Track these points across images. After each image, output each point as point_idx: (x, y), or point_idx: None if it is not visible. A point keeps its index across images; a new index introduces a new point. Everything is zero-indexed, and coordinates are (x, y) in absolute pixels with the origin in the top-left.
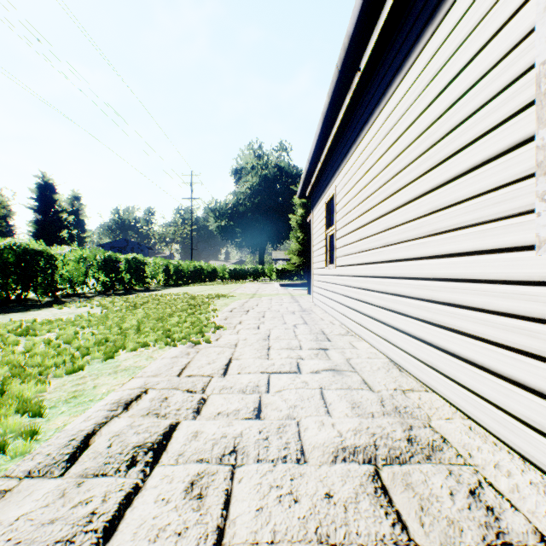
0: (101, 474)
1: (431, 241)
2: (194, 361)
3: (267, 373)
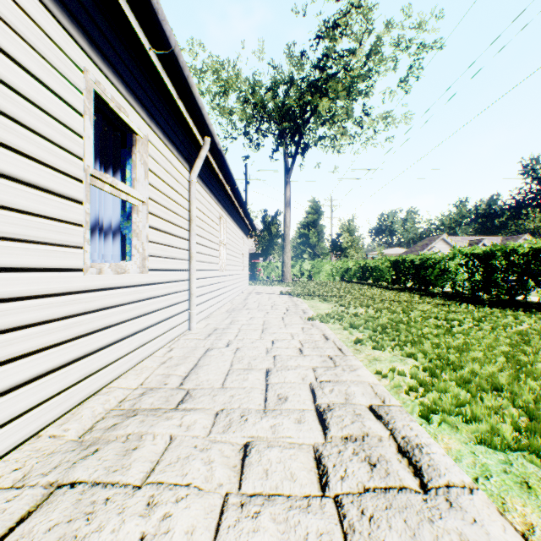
0: (341, 402)
1: None
2: None
3: None
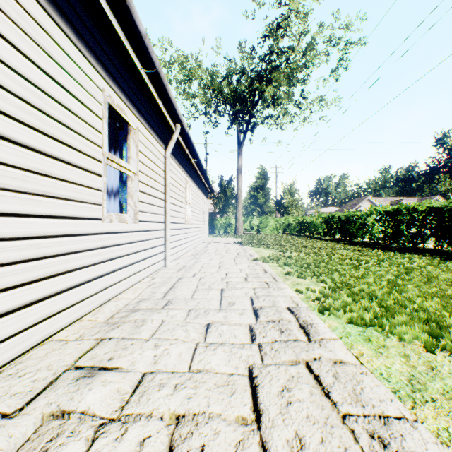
0: (269, 305)
1: (45, 201)
2: (332, 417)
3: (192, 372)
